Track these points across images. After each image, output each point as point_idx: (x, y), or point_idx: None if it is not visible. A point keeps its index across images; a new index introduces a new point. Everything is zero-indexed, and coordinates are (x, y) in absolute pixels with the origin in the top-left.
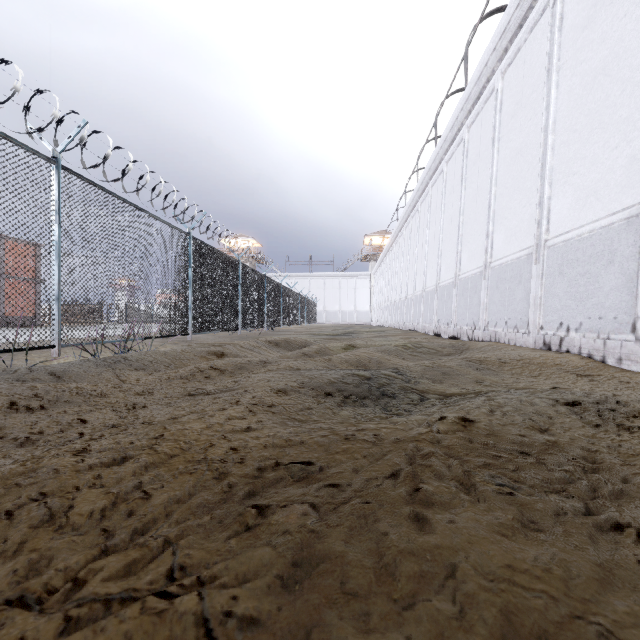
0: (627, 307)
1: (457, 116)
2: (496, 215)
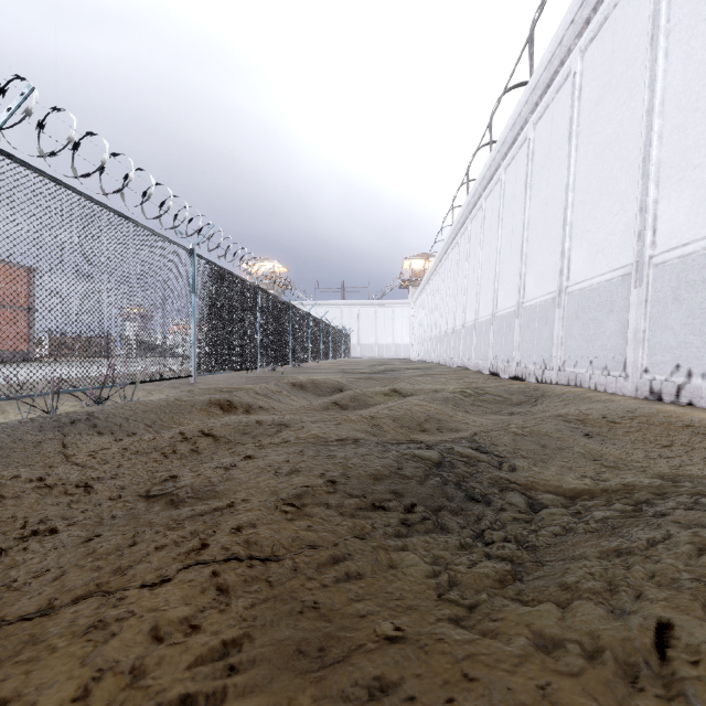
0: None
1: (520, 111)
2: (574, 228)
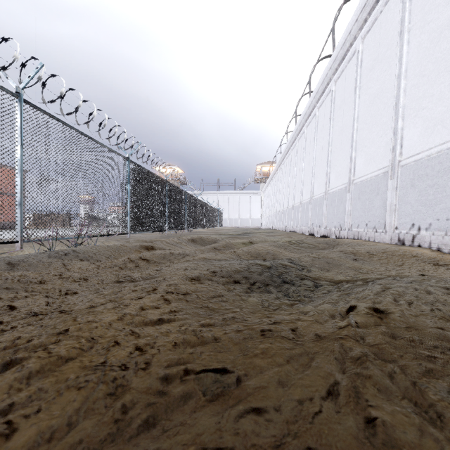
0: None
1: (327, 73)
2: (358, 144)
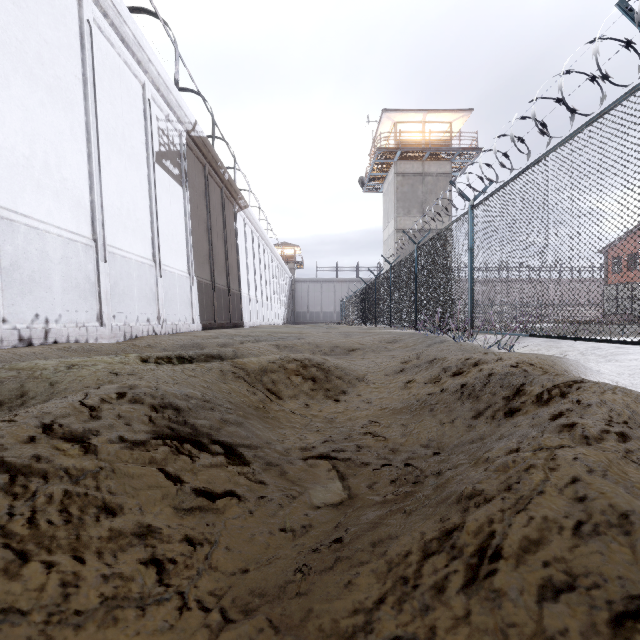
0: (93, 305)
1: None
2: None
